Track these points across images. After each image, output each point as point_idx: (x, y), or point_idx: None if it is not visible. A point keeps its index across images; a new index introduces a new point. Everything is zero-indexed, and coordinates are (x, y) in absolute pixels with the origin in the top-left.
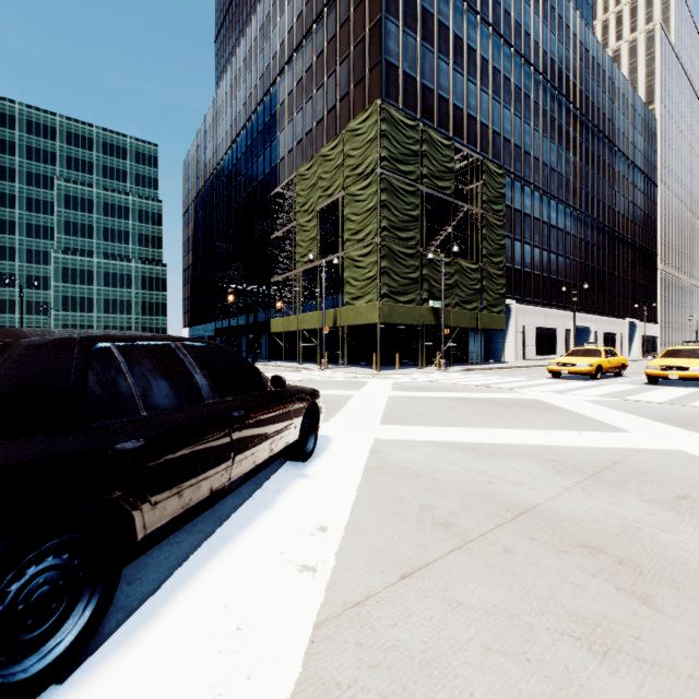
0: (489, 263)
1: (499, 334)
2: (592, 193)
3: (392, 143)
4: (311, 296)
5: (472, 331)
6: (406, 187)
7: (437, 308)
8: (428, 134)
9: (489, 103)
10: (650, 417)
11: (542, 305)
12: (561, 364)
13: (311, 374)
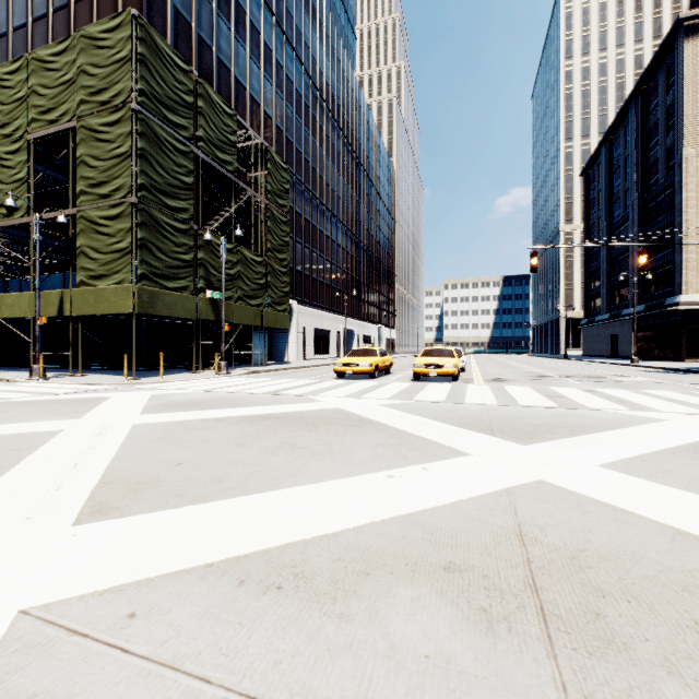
0: (274, 258)
1: (282, 334)
2: (356, 215)
3: (155, 78)
4: (24, 271)
5: (256, 330)
6: (176, 143)
7: (217, 300)
8: (206, 90)
9: (273, 95)
10: (457, 424)
11: (319, 308)
12: (347, 364)
13: (4, 389)
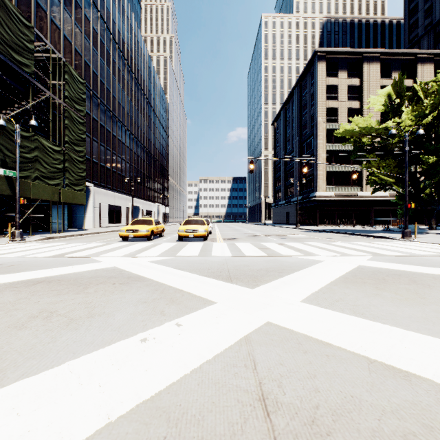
0: (72, 149)
1: (81, 208)
2: (141, 128)
3: None
4: None
5: (56, 204)
6: None
7: (12, 178)
8: None
9: (73, 25)
10: (206, 274)
11: (112, 190)
12: (129, 230)
13: None
